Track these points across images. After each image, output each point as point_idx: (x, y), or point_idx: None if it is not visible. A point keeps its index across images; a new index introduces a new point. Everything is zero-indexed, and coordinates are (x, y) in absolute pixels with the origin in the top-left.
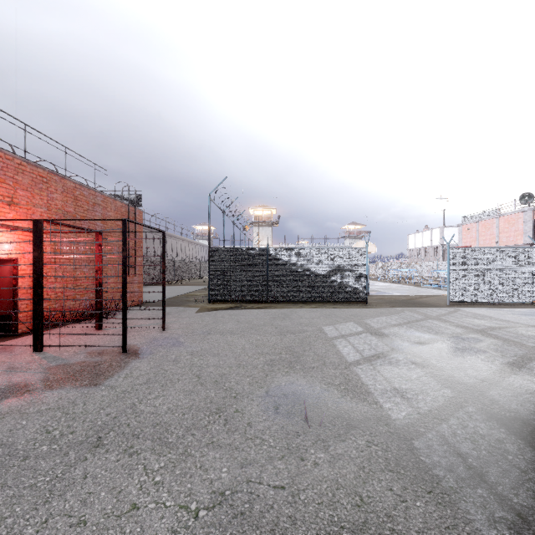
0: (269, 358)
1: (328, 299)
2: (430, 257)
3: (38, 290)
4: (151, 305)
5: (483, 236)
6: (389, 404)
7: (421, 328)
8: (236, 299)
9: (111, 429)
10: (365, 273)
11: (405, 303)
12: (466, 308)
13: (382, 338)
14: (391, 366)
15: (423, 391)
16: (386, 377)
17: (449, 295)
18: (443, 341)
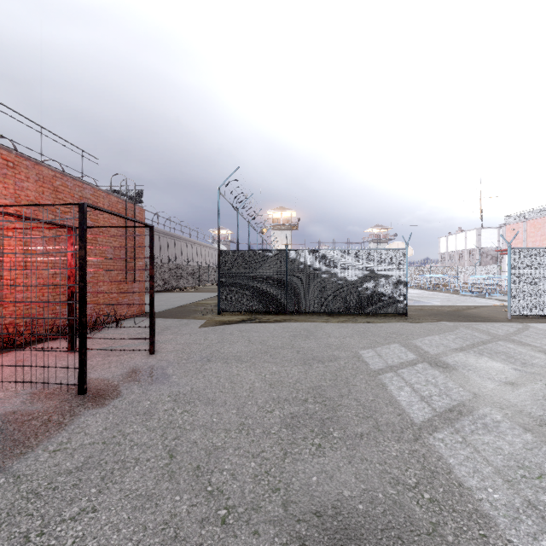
0: (289, 410)
1: (360, 311)
2: (465, 261)
3: None
4: None
5: (532, 237)
6: None
7: (497, 356)
8: (249, 310)
9: None
10: (405, 280)
11: (453, 316)
12: (536, 323)
13: (450, 374)
14: (492, 436)
15: None
16: (497, 466)
17: (510, 307)
18: (544, 380)
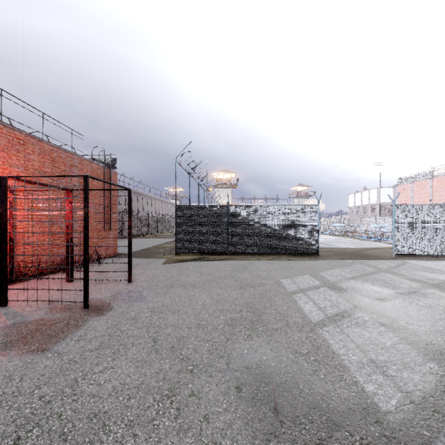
0: (230, 316)
1: (283, 252)
2: (368, 213)
3: (2, 246)
4: (124, 256)
5: (418, 195)
6: (371, 385)
7: (377, 282)
8: (199, 251)
9: (37, 422)
10: (317, 228)
11: (353, 256)
12: (412, 260)
13: (341, 294)
14: (359, 328)
15: (406, 365)
16: (358, 344)
17: (394, 248)
18: (404, 297)
